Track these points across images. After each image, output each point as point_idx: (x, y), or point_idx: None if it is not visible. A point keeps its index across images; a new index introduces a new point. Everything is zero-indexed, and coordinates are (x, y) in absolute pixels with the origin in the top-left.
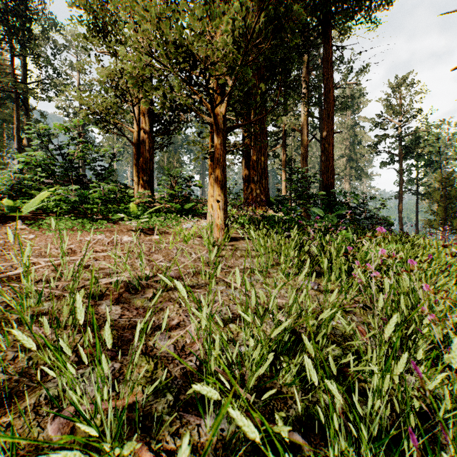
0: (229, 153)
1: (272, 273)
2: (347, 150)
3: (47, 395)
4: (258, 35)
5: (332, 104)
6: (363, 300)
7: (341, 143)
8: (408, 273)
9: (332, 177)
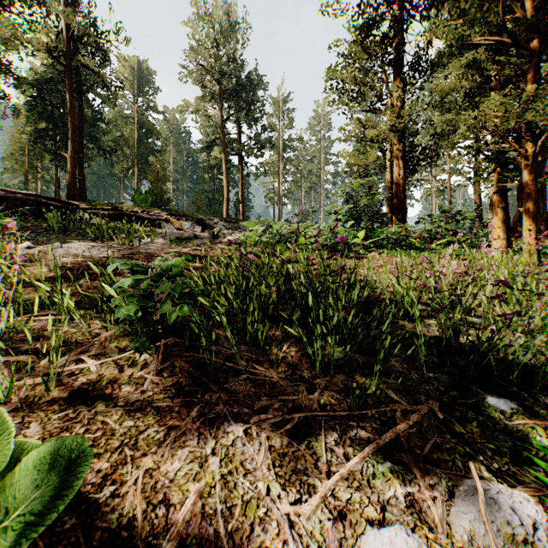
0: None
1: None
2: None
3: (545, 300)
4: None
5: None
6: None
7: None
8: None
9: None
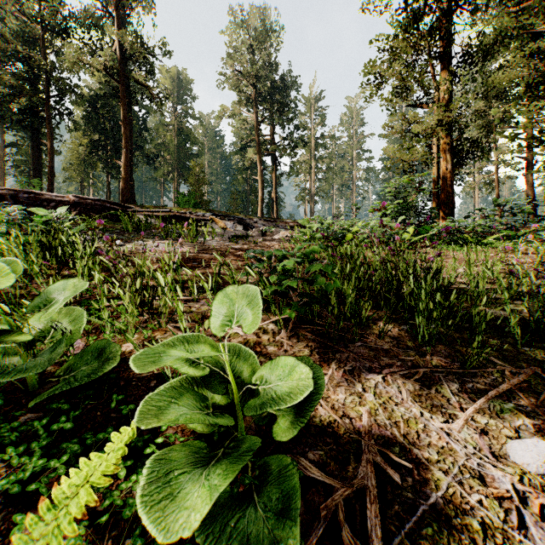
0: None
1: None
2: None
3: None
4: None
5: None
6: None
7: None
8: None
9: None
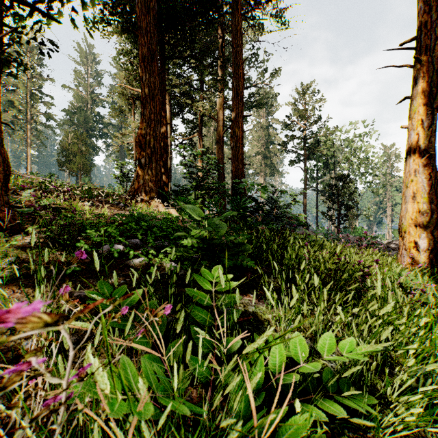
0: None
1: None
2: (262, 148)
3: None
4: None
5: (242, 82)
6: None
7: (258, 142)
8: None
9: (242, 166)
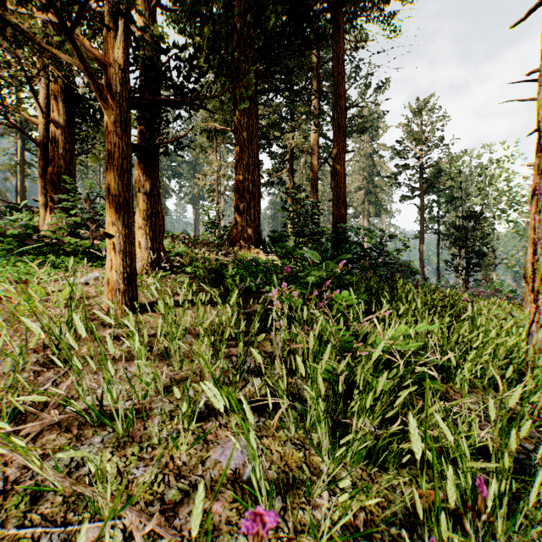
0: (165, 155)
1: (154, 420)
2: (365, 181)
3: None
4: (244, 6)
5: (344, 114)
6: (366, 519)
7: (359, 174)
8: (464, 397)
9: (344, 209)
